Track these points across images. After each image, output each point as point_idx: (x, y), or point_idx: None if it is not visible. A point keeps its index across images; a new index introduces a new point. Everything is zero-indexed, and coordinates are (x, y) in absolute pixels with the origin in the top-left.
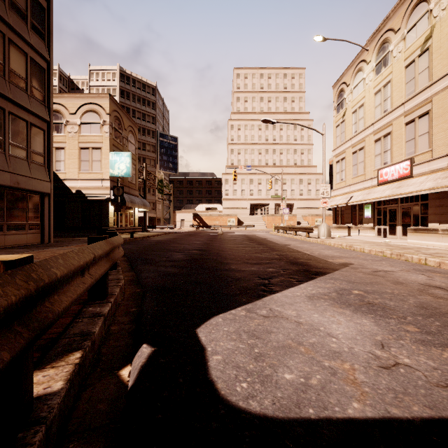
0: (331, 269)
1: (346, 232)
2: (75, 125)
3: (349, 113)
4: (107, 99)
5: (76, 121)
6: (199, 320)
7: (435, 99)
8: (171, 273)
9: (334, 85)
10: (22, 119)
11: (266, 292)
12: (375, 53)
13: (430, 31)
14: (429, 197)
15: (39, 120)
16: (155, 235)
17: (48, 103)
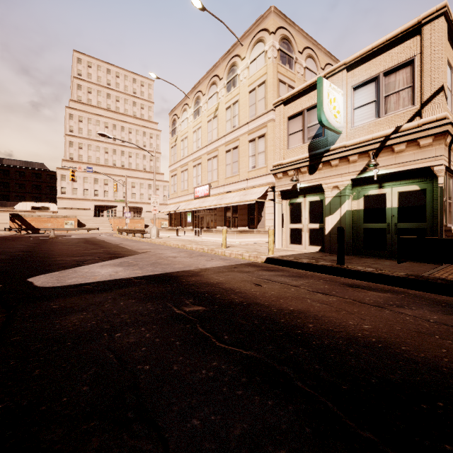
0: (132, 255)
1: (175, 233)
2: None
3: (179, 140)
4: None
5: None
6: (28, 277)
7: (220, 149)
8: None
9: (170, 113)
10: None
11: (77, 266)
12: (193, 103)
13: (217, 105)
14: (217, 210)
15: None
16: None
17: None
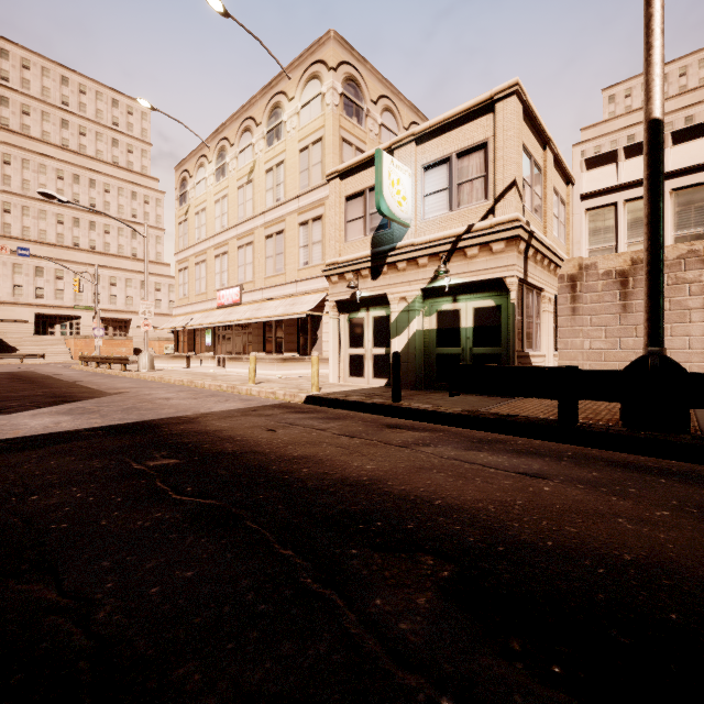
0: (95, 397)
1: (185, 362)
2: None
3: (193, 212)
4: None
5: None
6: None
7: (257, 233)
8: None
9: (177, 168)
10: None
11: None
12: (216, 156)
13: (253, 165)
14: (253, 326)
15: None
16: None
17: None
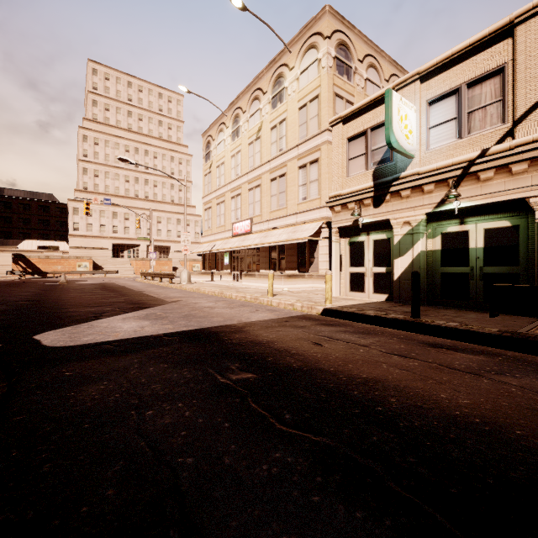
0: (159, 305)
1: (210, 277)
2: None
3: (215, 166)
4: None
5: None
6: (34, 334)
7: (263, 177)
8: None
9: (204, 134)
10: None
11: (94, 320)
12: (232, 122)
13: (261, 125)
14: (260, 249)
15: None
16: None
17: None
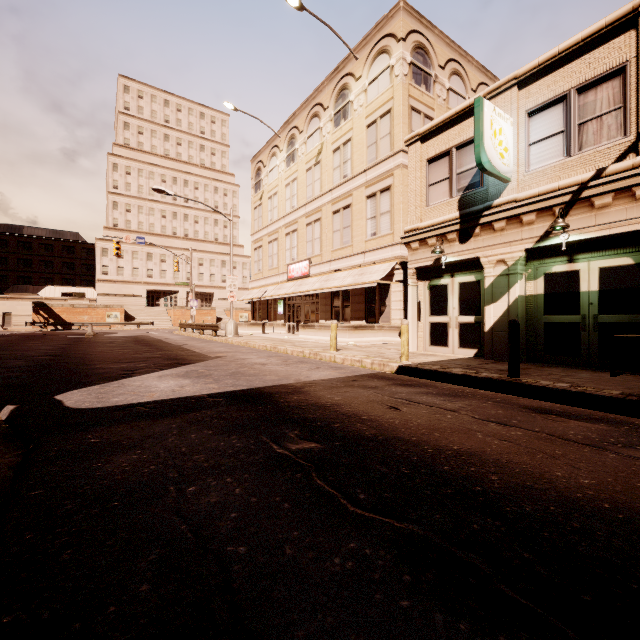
0: (202, 361)
1: (260, 329)
2: None
3: (266, 197)
4: None
5: None
6: (56, 394)
7: (324, 210)
8: (13, 376)
9: (253, 160)
10: None
11: (125, 377)
12: (286, 144)
13: (321, 147)
14: (320, 296)
15: None
16: None
17: None
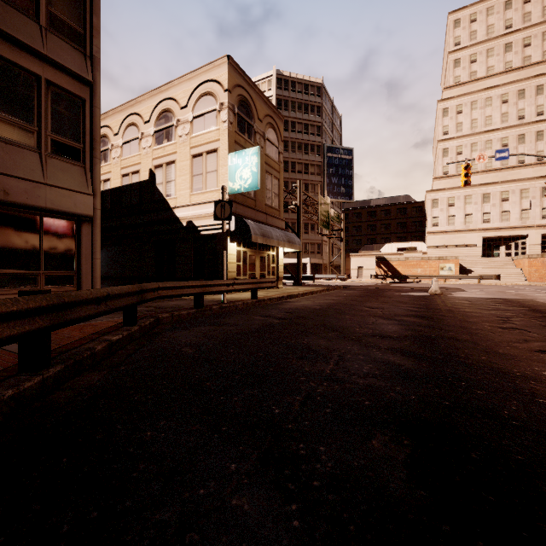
0: None
1: None
2: (187, 123)
3: None
4: (225, 65)
5: (188, 117)
6: None
7: None
8: None
9: None
10: (26, 71)
11: None
12: None
13: None
14: None
15: (71, 78)
16: (306, 293)
17: (91, 49)
